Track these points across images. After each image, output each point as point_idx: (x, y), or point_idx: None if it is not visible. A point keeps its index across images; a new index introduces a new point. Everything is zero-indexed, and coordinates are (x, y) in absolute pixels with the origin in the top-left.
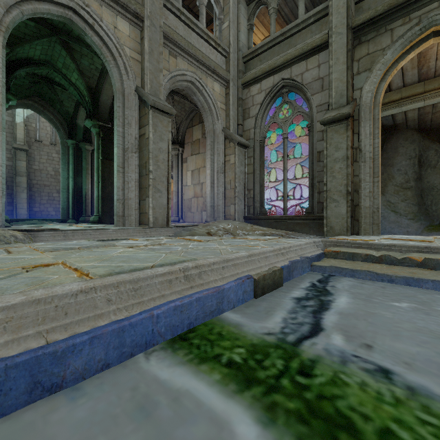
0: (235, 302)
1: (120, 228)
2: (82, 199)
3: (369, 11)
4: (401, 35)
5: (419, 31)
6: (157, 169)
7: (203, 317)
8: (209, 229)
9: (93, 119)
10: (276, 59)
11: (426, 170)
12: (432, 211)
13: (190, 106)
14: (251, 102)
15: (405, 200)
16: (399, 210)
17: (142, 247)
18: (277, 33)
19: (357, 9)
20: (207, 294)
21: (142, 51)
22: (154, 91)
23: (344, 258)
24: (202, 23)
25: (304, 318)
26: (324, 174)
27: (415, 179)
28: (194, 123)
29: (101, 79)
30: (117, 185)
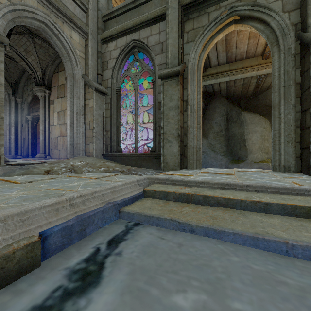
0: None
1: None
2: None
3: None
4: (214, 17)
5: (225, 17)
6: None
7: None
8: (54, 166)
9: None
10: (128, 22)
11: (231, 124)
12: (234, 150)
13: (54, 52)
14: (109, 56)
15: (219, 143)
16: (216, 149)
17: None
18: (129, 0)
19: None
20: None
21: None
22: None
23: (160, 197)
24: None
25: None
26: (162, 119)
27: (225, 129)
28: (60, 69)
29: None
30: None
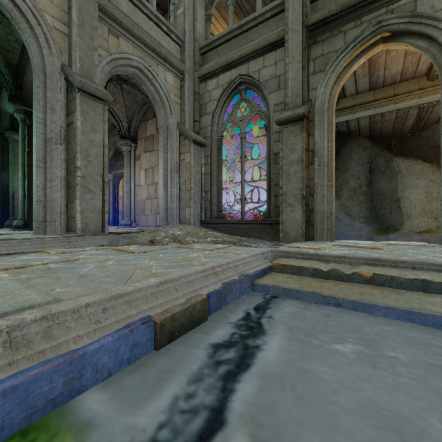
0: (113, 366)
1: (32, 238)
2: (9, 199)
3: (323, 10)
4: (353, 38)
5: (370, 35)
6: (88, 165)
7: (24, 417)
8: (155, 236)
9: (16, 102)
10: (233, 53)
11: (376, 176)
12: (381, 215)
13: (142, 98)
14: (208, 98)
15: (358, 204)
16: (352, 213)
17: (39, 266)
18: (234, 25)
19: (313, 8)
20: (40, 373)
21: (70, 23)
22: (86, 72)
23: (292, 272)
24: (152, 4)
25: (207, 394)
26: (280, 177)
27: (367, 184)
28: (148, 117)
29: (24, 54)
30: (35, 184)
